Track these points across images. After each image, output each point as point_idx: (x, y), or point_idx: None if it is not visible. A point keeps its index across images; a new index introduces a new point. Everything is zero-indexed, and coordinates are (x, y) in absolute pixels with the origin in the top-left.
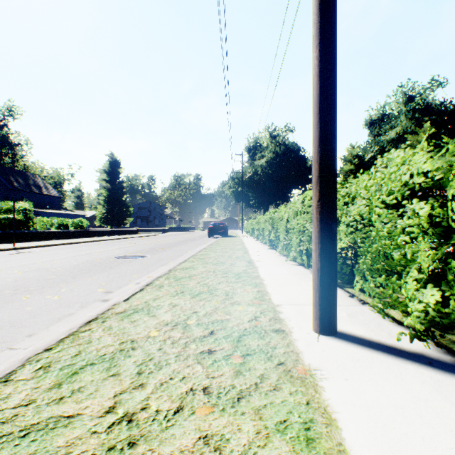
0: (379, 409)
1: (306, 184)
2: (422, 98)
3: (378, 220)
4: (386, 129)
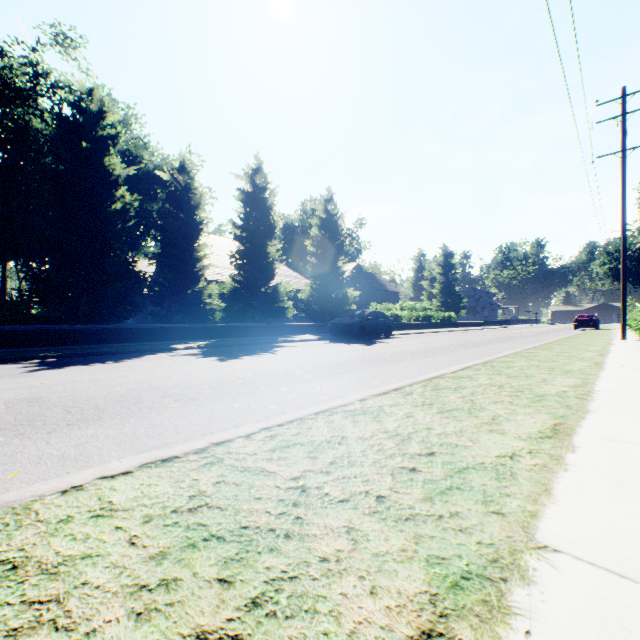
0: (621, 340)
1: None
2: None
3: None
4: None
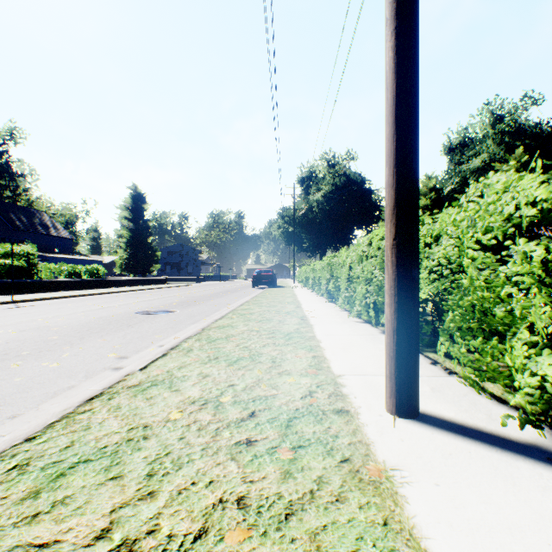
0: (488, 532)
1: (371, 223)
2: (513, 118)
3: (471, 265)
4: (469, 155)
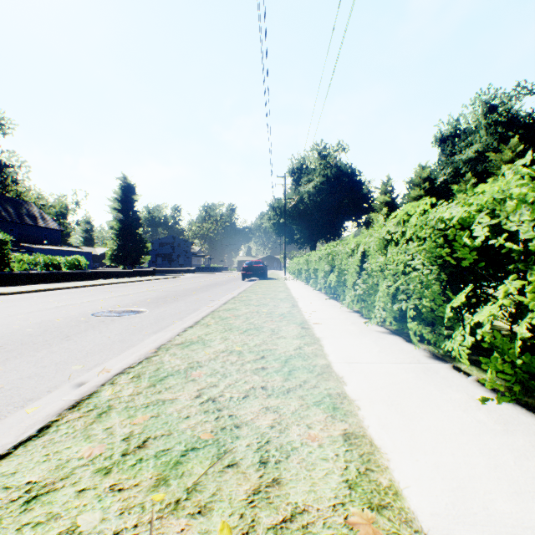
0: None
1: (361, 215)
2: (507, 108)
3: None
4: (461, 146)
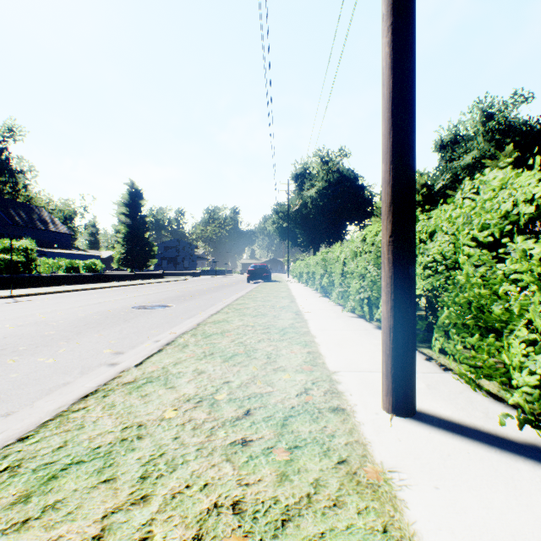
0: (491, 540)
1: (364, 219)
2: (503, 116)
3: (467, 262)
4: (460, 152)
